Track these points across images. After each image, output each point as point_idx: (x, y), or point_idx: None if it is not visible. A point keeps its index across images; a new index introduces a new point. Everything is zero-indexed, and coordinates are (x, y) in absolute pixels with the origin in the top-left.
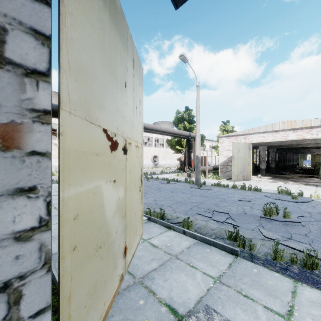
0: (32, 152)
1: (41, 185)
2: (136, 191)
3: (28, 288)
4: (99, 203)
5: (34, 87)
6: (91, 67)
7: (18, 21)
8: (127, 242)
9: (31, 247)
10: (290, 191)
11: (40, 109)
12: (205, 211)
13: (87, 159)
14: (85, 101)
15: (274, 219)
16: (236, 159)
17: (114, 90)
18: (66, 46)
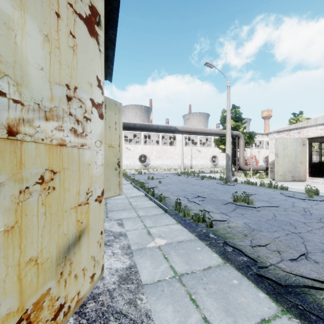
0: None
1: None
2: (110, 169)
3: None
4: None
5: None
6: None
7: None
8: None
9: None
10: (317, 190)
11: None
12: (192, 196)
13: None
14: None
15: (236, 204)
16: (282, 156)
17: None
18: None
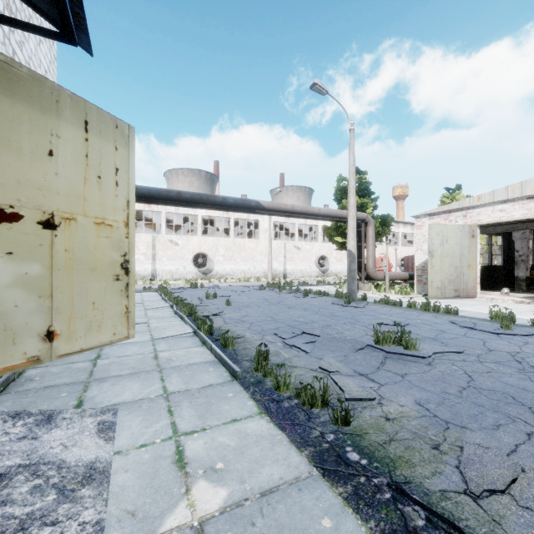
0: None
1: None
2: (100, 278)
3: None
4: None
5: None
6: None
7: None
8: (57, 327)
9: None
10: (512, 315)
11: None
12: (292, 332)
13: None
14: None
15: (383, 349)
16: (439, 256)
17: (9, 161)
18: None
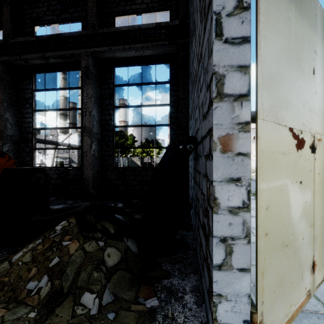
0: (238, 153)
1: (243, 177)
2: None
3: (236, 248)
4: (285, 202)
5: (239, 106)
6: (278, 73)
7: (230, 66)
8: (315, 257)
9: (238, 220)
10: None
11: (243, 122)
12: None
13: (275, 158)
14: (273, 106)
15: None
16: None
17: (300, 83)
18: (260, 66)
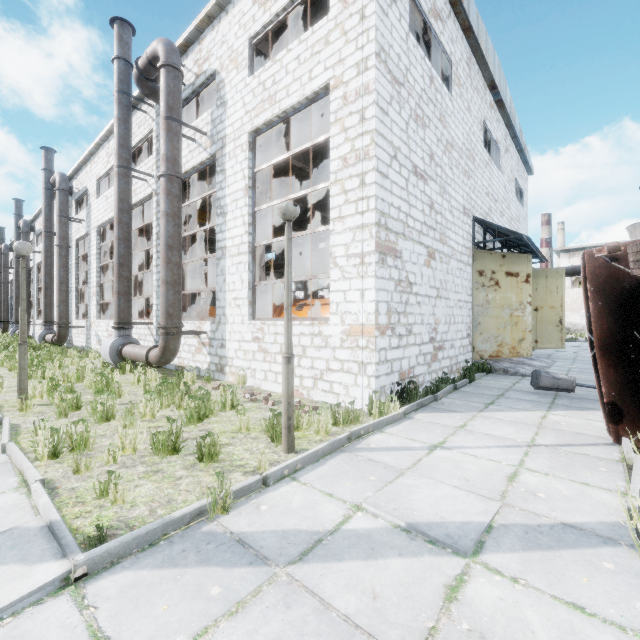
0: None
1: None
2: (551, 326)
3: None
4: None
5: None
6: None
7: None
8: (538, 340)
9: None
10: None
11: None
12: None
13: None
14: None
15: None
16: None
17: None
18: None
